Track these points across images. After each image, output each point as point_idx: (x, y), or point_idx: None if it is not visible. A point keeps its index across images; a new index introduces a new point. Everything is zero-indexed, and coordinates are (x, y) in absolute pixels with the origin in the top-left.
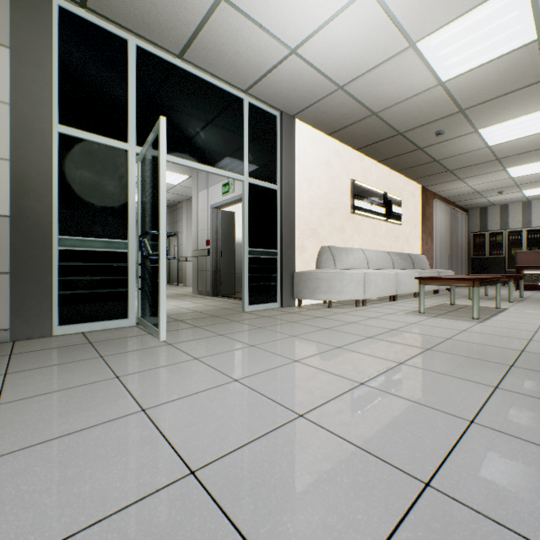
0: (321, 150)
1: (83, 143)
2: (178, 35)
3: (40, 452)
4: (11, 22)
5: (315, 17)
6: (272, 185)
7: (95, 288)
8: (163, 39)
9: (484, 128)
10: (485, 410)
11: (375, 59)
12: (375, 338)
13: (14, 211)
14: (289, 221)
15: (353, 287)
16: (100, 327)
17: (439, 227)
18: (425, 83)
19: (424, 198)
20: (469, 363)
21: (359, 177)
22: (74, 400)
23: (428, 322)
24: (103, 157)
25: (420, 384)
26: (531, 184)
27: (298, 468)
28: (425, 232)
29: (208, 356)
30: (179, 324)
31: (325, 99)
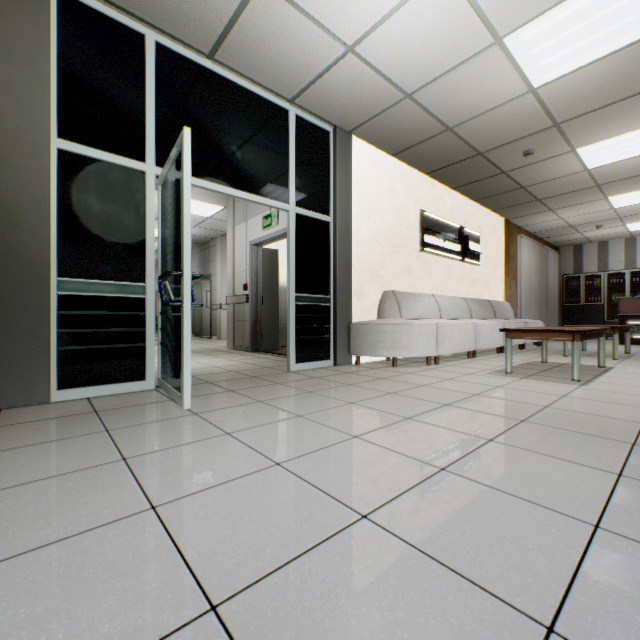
0: (383, 174)
1: (88, 162)
2: (207, 29)
3: (3, 574)
4: None
5: (377, 4)
6: (324, 216)
7: (104, 343)
8: (189, 34)
9: (583, 147)
10: (612, 508)
11: (451, 59)
12: (454, 406)
13: (1, 246)
14: (345, 260)
15: (424, 341)
16: (111, 391)
17: (525, 268)
18: (513, 89)
19: (507, 234)
20: (578, 440)
21: (430, 207)
22: (63, 492)
23: (517, 385)
24: (114, 180)
25: (519, 470)
26: (637, 216)
27: (363, 601)
28: (508, 274)
29: (243, 430)
30: (209, 387)
31: (389, 110)
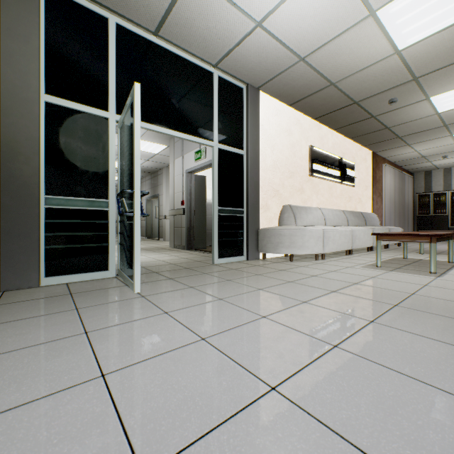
0: (282, 119)
1: (67, 111)
2: (153, 12)
3: None
4: (1, 0)
5: None
6: (239, 150)
7: (79, 243)
8: (140, 16)
9: (435, 96)
10: None
11: (335, 29)
12: (340, 293)
13: (4, 172)
14: (254, 183)
15: (313, 242)
16: (83, 278)
17: (388, 188)
18: (382, 52)
19: (375, 163)
20: (444, 322)
21: (317, 144)
22: (36, 360)
23: (387, 276)
24: (86, 124)
25: (399, 348)
26: None
27: None
28: (375, 193)
29: (178, 310)
30: (154, 276)
31: (287, 70)
